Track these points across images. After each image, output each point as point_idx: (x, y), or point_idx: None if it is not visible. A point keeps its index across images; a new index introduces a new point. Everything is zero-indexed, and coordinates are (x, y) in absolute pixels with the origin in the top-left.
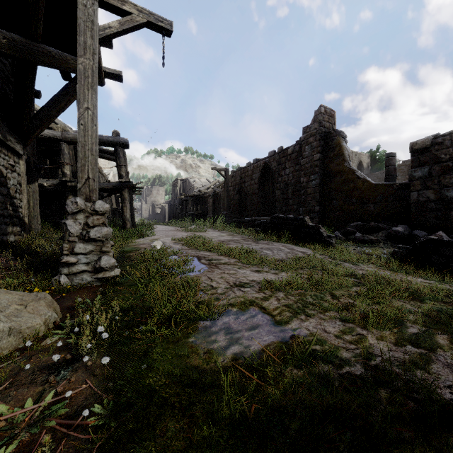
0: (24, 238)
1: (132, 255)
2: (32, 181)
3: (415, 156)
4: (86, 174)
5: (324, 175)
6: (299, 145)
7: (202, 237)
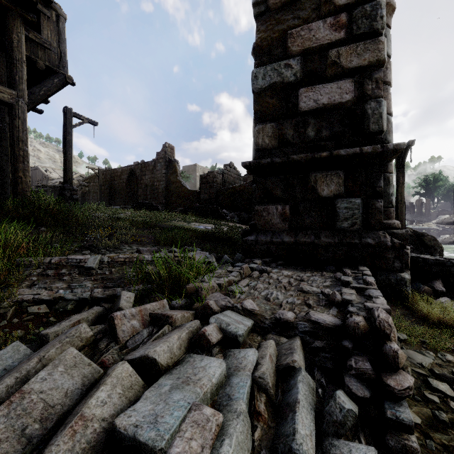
0: None
1: None
2: None
3: (202, 179)
4: (69, 177)
5: (168, 183)
6: (154, 162)
7: None
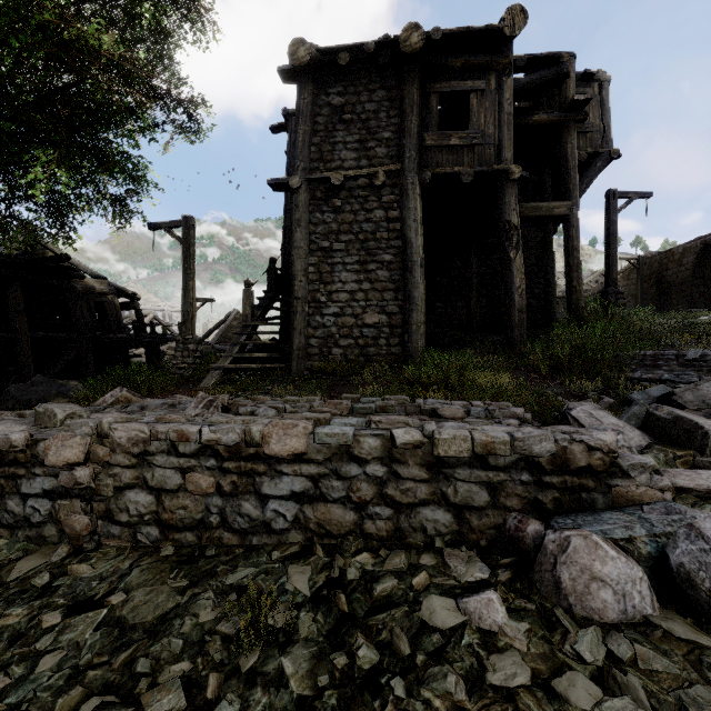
0: None
1: None
2: None
3: None
4: (613, 277)
5: None
6: None
7: None
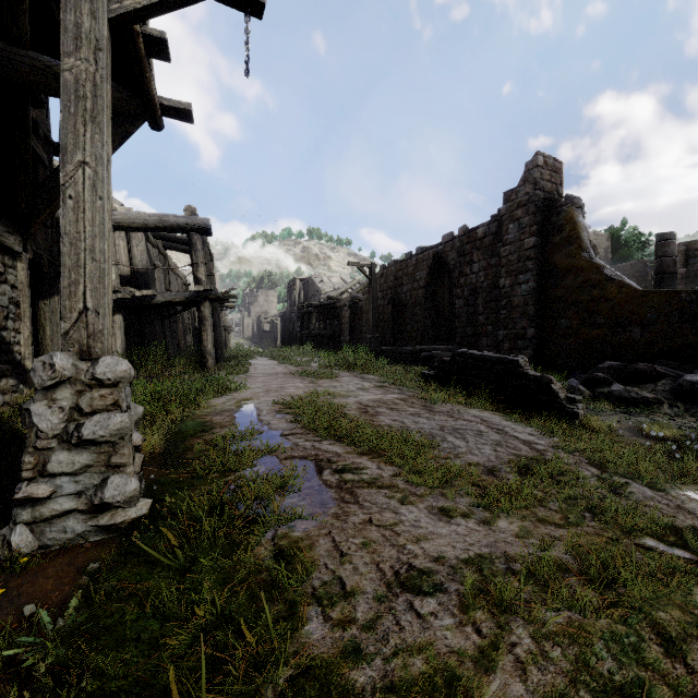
0: (24, 397)
1: (190, 446)
2: (50, 294)
3: None
4: (81, 301)
5: (543, 275)
6: (496, 223)
7: (328, 394)
